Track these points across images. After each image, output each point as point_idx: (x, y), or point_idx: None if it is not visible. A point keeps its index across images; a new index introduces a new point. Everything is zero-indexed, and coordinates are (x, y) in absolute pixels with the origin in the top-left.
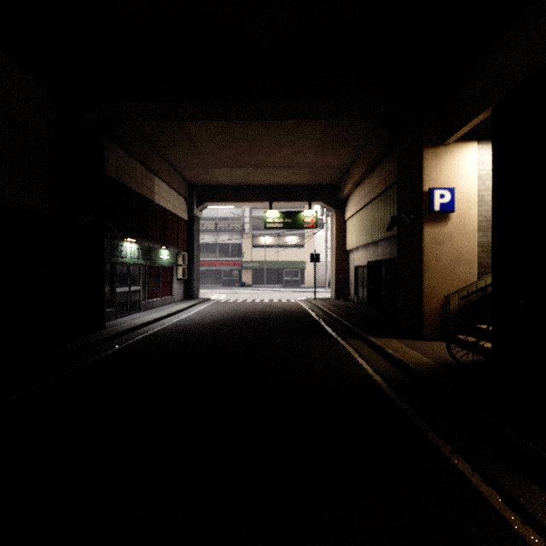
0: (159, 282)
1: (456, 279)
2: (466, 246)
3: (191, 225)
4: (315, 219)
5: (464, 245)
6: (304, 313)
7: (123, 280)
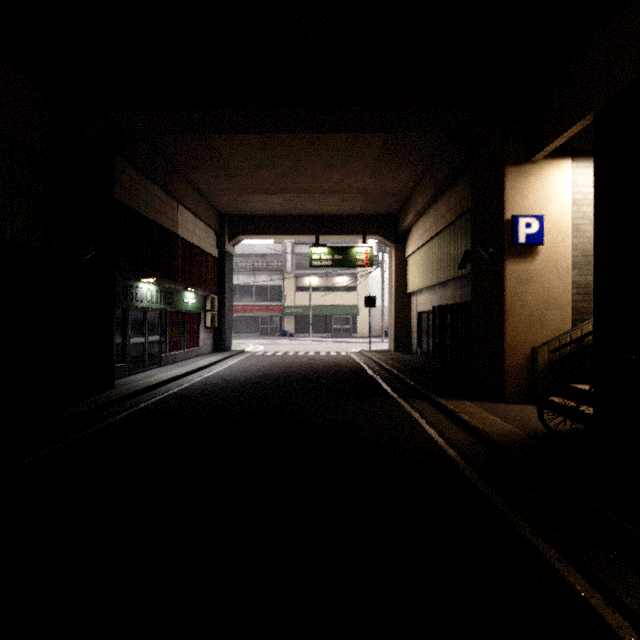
0: (183, 331)
1: (546, 327)
2: (557, 287)
3: (222, 263)
4: (370, 256)
5: (555, 285)
6: (358, 368)
7: (138, 328)
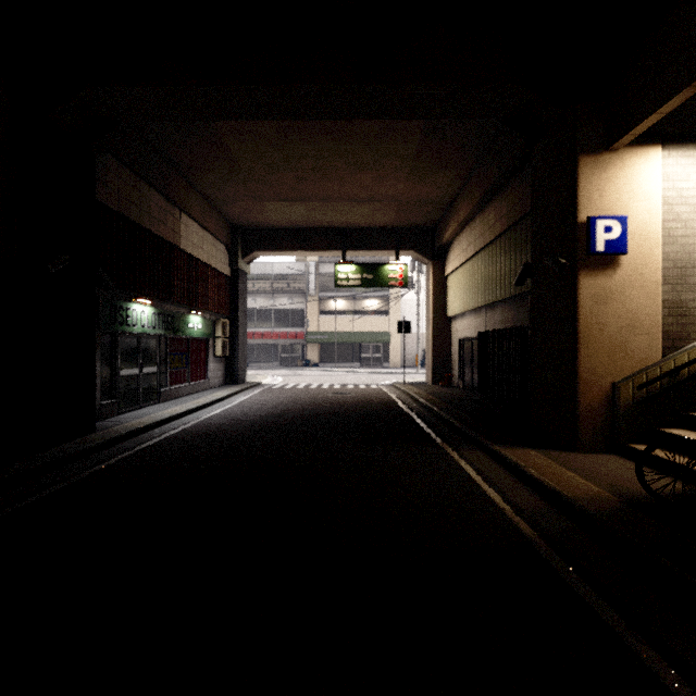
0: (187, 361)
1: (630, 357)
2: (644, 307)
3: (234, 283)
4: (404, 274)
5: (641, 305)
6: (391, 405)
7: (130, 358)
